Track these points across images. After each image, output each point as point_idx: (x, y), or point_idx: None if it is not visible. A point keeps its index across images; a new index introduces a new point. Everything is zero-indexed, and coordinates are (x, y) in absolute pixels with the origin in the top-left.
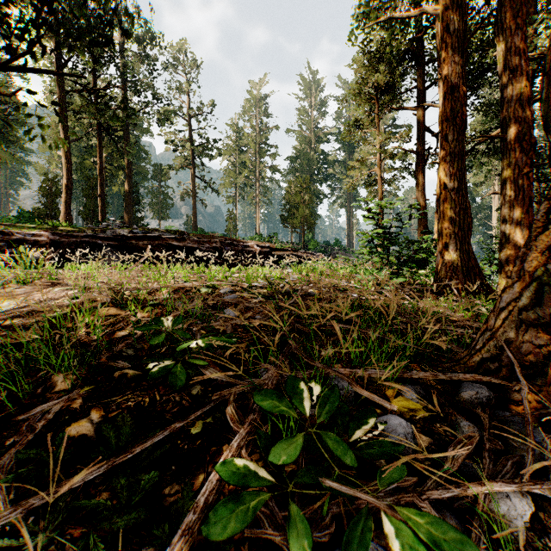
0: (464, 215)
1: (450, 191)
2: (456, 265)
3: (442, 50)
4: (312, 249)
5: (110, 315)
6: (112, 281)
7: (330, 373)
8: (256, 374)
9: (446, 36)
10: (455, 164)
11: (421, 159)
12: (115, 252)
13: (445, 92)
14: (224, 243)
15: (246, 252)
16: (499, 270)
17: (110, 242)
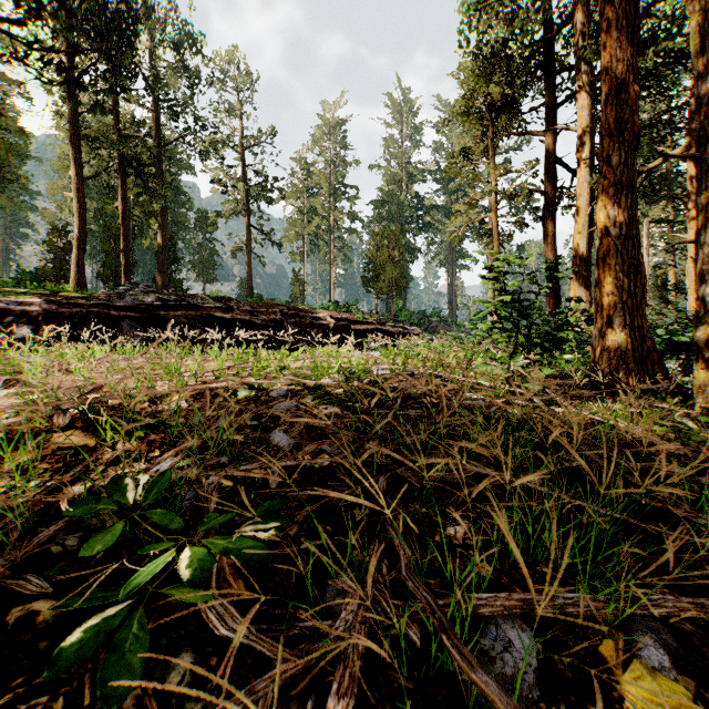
0: (636, 275)
1: (615, 239)
2: (625, 349)
3: (602, 32)
4: (403, 321)
5: (69, 447)
6: (90, 380)
7: (479, 607)
8: (322, 599)
9: (608, 11)
10: (623, 198)
11: (551, 201)
12: (136, 327)
13: (607, 93)
14: (286, 314)
15: (316, 326)
16: (694, 357)
17: (129, 313)
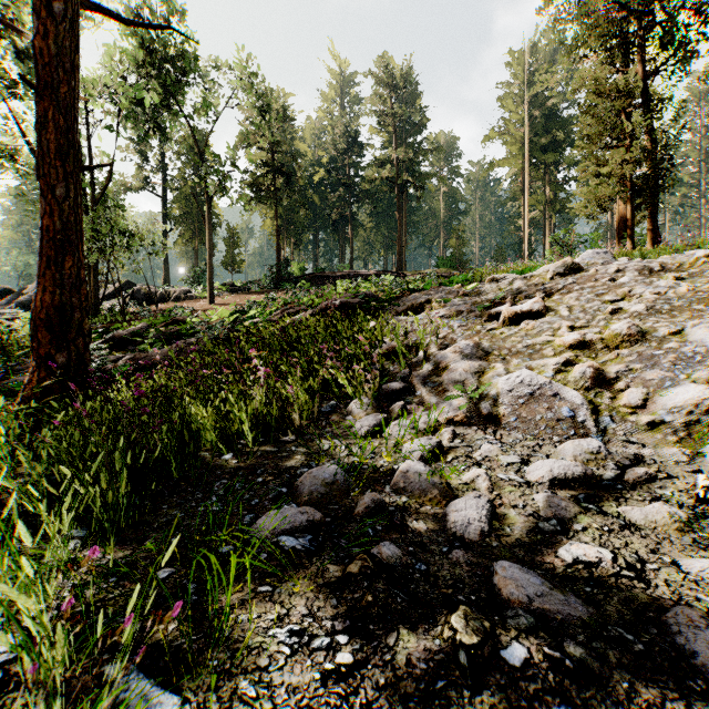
0: None
1: None
2: None
3: None
4: None
5: None
6: None
7: None
8: None
9: None
10: None
11: None
12: None
13: None
14: None
15: None
16: None
17: None
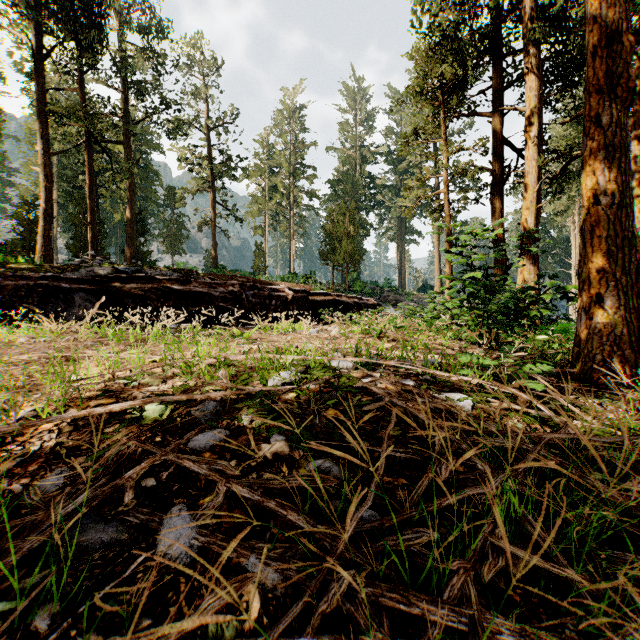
0: (629, 249)
1: (605, 208)
2: (619, 333)
3: None
4: (357, 291)
5: None
6: None
7: None
8: None
9: None
10: (614, 162)
11: (498, 179)
12: (90, 300)
13: (594, 45)
14: (244, 286)
15: (275, 298)
16: None
17: (82, 285)
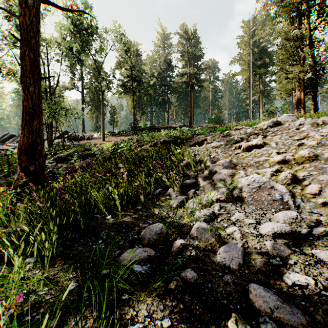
0: None
1: None
2: None
3: None
4: None
5: None
6: None
7: None
8: None
9: None
10: None
11: None
12: None
13: None
14: None
15: None
16: None
17: None
